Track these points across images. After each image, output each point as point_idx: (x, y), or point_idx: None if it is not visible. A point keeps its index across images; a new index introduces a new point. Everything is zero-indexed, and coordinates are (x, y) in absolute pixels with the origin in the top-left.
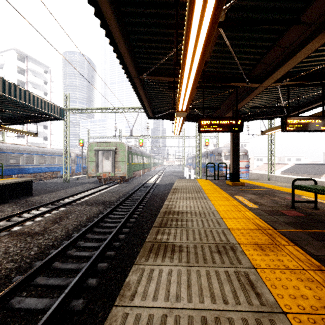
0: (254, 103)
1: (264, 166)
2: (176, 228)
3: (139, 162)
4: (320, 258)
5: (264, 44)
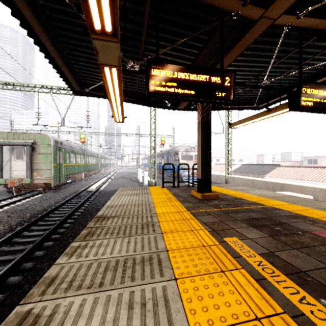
0: None
1: (216, 167)
2: None
3: (80, 162)
4: None
5: None
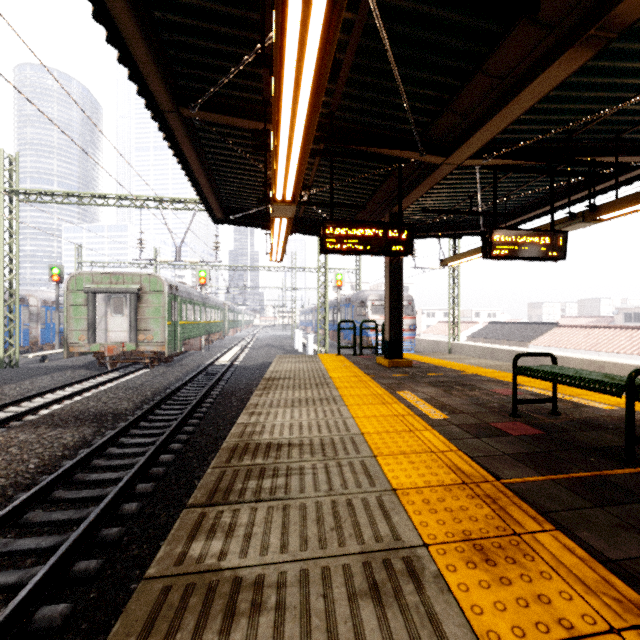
0: (428, 203)
1: (440, 327)
2: (257, 503)
3: (199, 319)
4: (628, 572)
5: (458, 66)
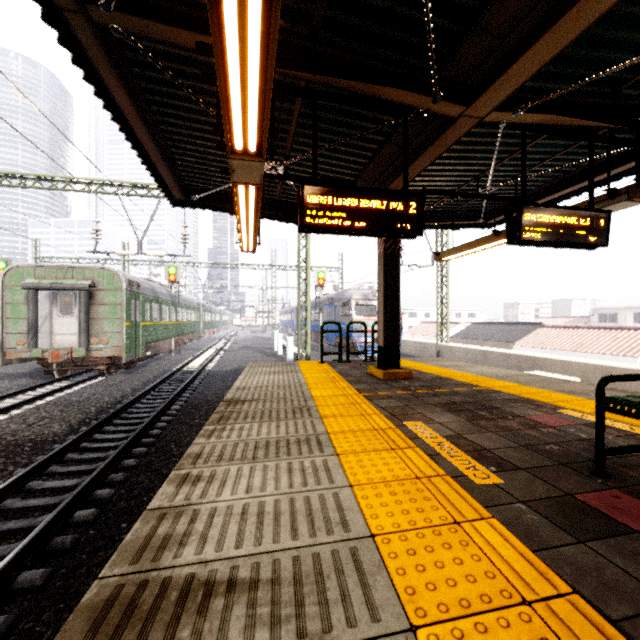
0: (427, 184)
1: (423, 328)
2: None
3: (168, 319)
4: None
5: None
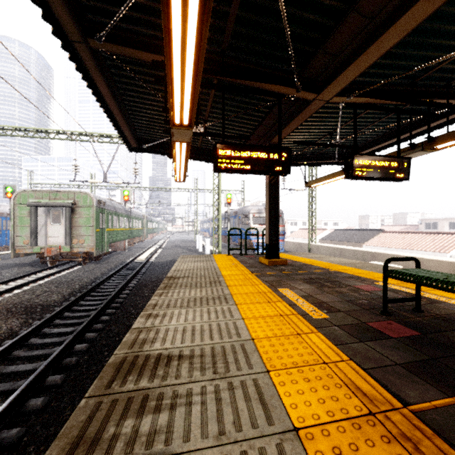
0: (298, 137)
1: (300, 233)
2: None
3: (123, 227)
4: None
5: (334, 6)
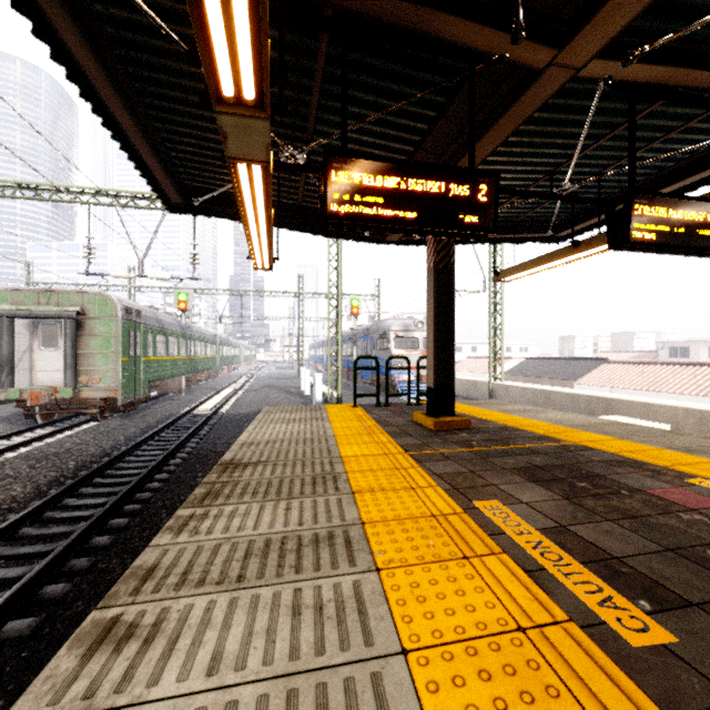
0: None
1: (470, 363)
2: None
3: (177, 354)
4: None
5: None
